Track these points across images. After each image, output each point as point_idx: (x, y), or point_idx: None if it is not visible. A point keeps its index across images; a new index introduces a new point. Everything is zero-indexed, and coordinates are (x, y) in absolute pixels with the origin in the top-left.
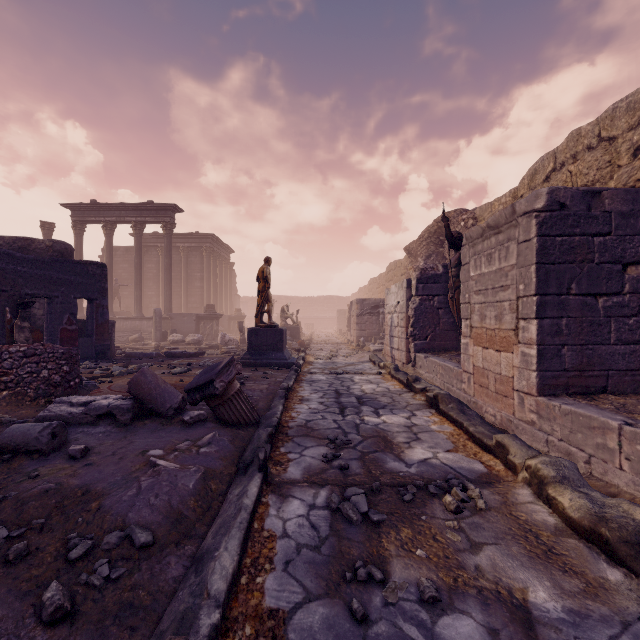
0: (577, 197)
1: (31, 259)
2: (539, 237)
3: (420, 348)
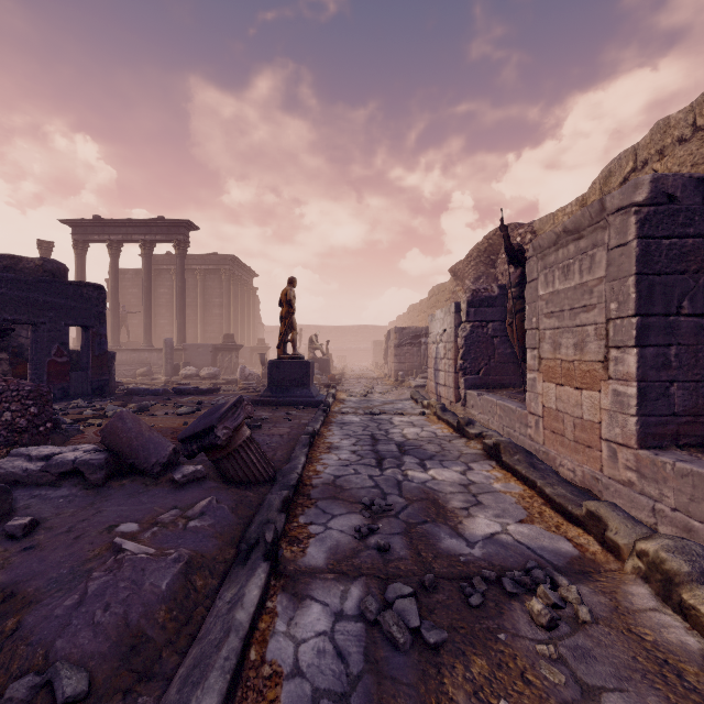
0: (690, 187)
1: (11, 278)
2: (640, 239)
3: (471, 384)
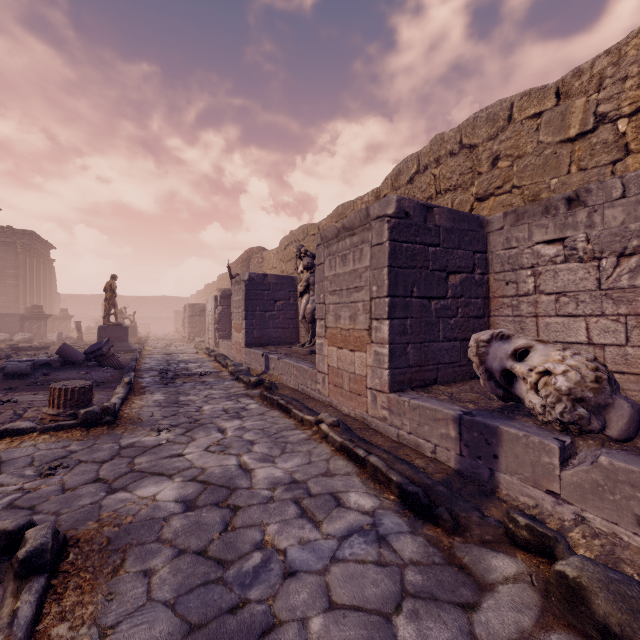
0: (259, 276)
1: None
2: (246, 290)
3: (222, 336)
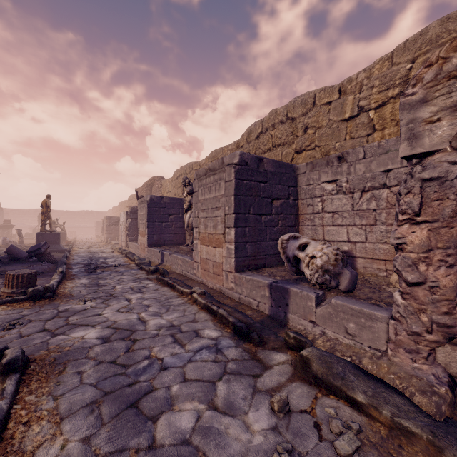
0: (157, 198)
1: None
2: (148, 207)
3: (131, 240)
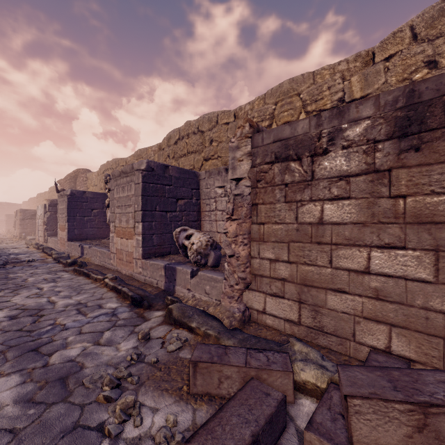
0: (79, 192)
1: None
2: (68, 202)
3: (50, 235)
